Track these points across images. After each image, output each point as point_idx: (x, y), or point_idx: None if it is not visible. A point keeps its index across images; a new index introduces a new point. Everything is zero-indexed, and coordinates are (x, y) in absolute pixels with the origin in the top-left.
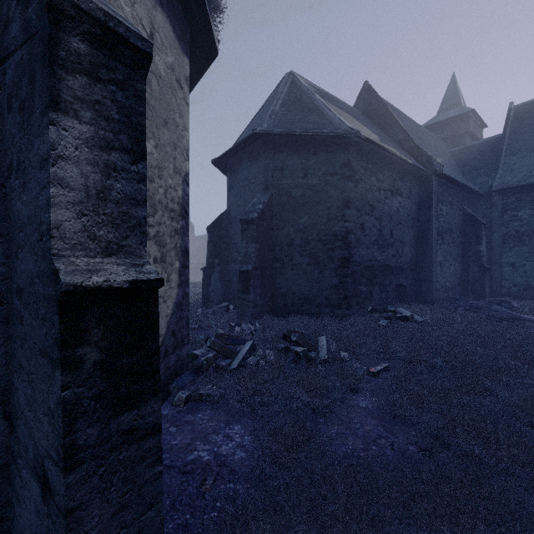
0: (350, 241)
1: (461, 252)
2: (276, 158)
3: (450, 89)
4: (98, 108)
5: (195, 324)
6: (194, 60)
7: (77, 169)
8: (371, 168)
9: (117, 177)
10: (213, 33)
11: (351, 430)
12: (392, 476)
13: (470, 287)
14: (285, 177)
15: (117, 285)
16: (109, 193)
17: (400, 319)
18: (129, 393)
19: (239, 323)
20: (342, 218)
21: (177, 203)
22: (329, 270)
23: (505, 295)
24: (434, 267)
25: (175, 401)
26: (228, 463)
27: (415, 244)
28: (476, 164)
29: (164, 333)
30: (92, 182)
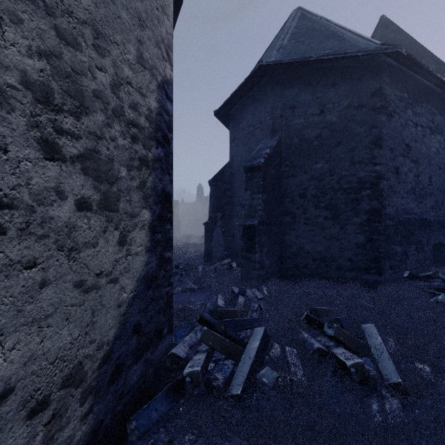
0: (382, 189)
1: None
2: (285, 94)
3: None
4: None
5: (194, 285)
6: None
7: None
8: (407, 98)
9: None
10: None
11: None
12: None
13: None
14: (297, 116)
15: None
16: None
17: None
18: None
19: (243, 290)
20: (371, 160)
21: (145, 116)
22: (354, 225)
23: None
24: None
25: None
26: None
27: None
28: None
29: (113, 337)
30: None
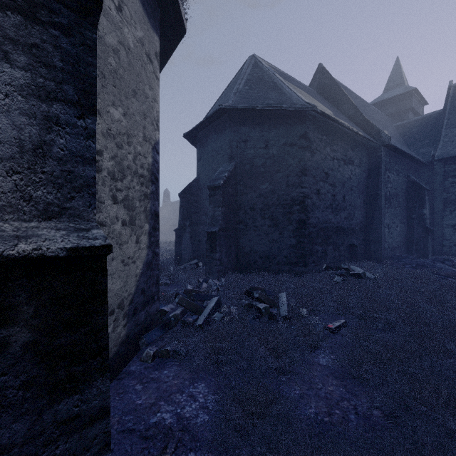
0: (307, 205)
1: (406, 215)
2: (240, 130)
3: (395, 71)
4: (35, 53)
5: (168, 280)
6: (165, 39)
7: (7, 120)
8: (326, 139)
9: (59, 131)
10: (180, 11)
11: (313, 391)
12: (363, 455)
13: (414, 246)
14: (248, 148)
15: (51, 254)
16: (50, 148)
17: (353, 276)
18: (69, 376)
19: (207, 279)
20: (300, 184)
21: (146, 169)
22: (288, 231)
23: (446, 254)
24: (382, 228)
25: (143, 357)
26: (190, 427)
27: (364, 207)
28: (419, 137)
29: (133, 292)
30: (27, 135)
